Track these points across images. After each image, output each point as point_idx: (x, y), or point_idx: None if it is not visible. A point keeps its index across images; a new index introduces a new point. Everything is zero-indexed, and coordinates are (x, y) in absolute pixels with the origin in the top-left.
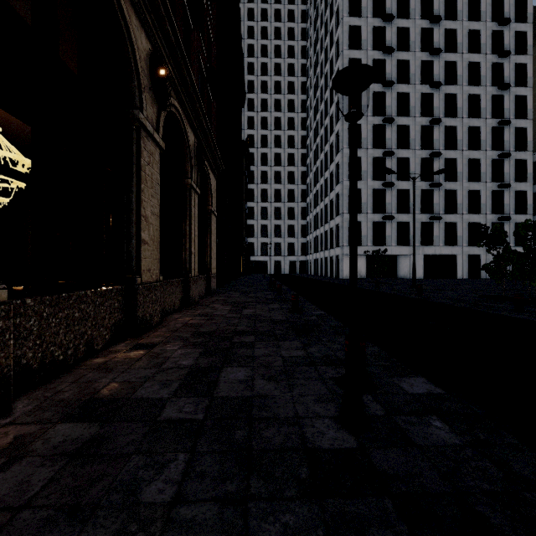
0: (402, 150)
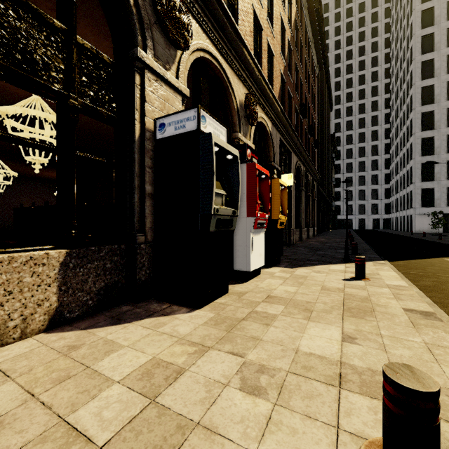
0: None
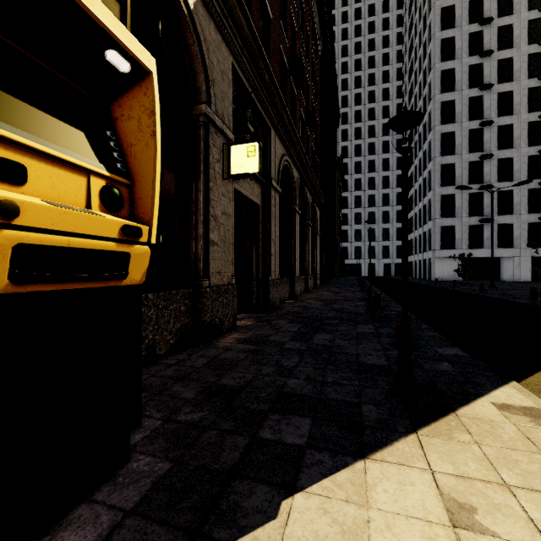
0: (503, 150)
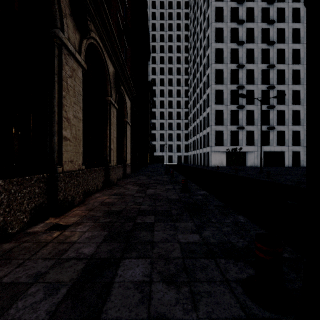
0: (249, 85)
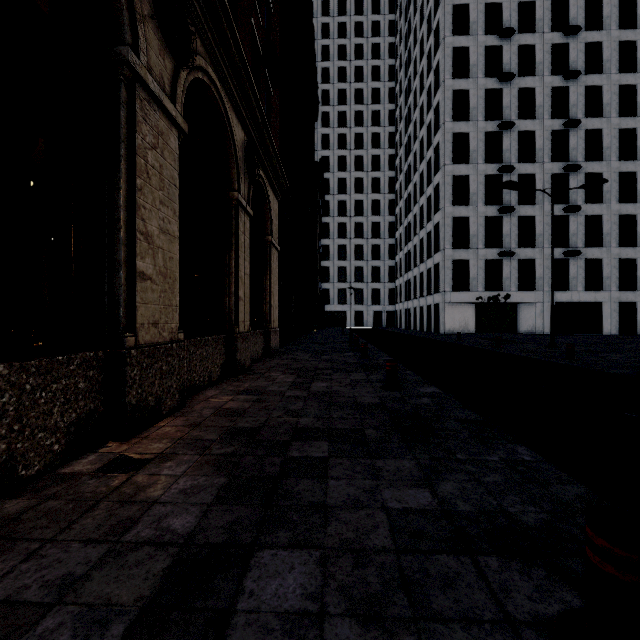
0: (525, 164)
